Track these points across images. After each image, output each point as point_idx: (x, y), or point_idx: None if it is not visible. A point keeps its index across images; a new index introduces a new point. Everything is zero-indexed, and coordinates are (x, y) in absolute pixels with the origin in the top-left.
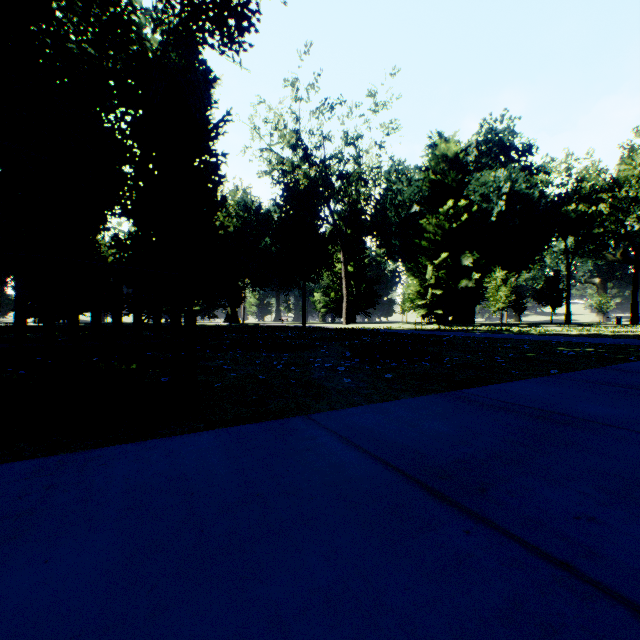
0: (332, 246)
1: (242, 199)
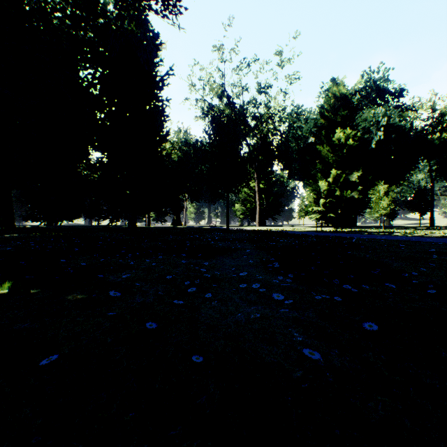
0: (249, 165)
1: (183, 137)
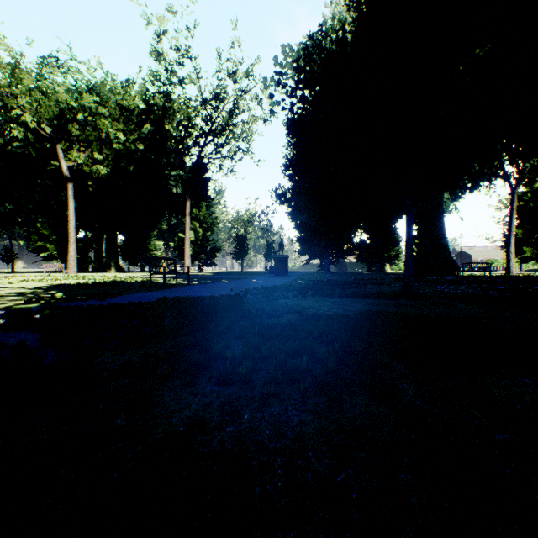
0: None
1: None
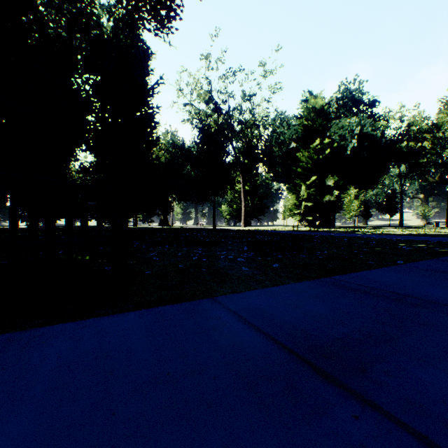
0: (234, 171)
1: (171, 139)
